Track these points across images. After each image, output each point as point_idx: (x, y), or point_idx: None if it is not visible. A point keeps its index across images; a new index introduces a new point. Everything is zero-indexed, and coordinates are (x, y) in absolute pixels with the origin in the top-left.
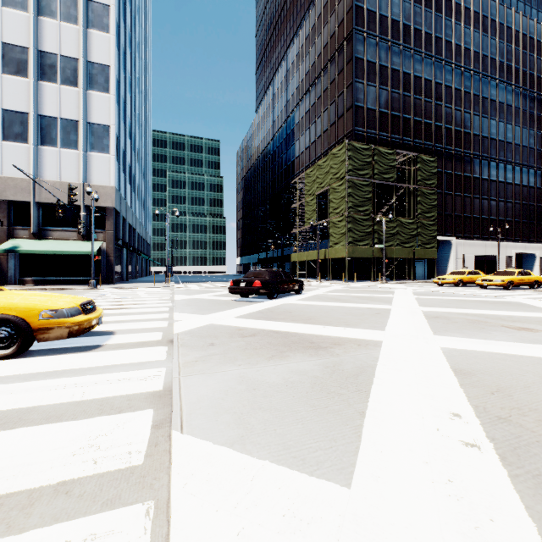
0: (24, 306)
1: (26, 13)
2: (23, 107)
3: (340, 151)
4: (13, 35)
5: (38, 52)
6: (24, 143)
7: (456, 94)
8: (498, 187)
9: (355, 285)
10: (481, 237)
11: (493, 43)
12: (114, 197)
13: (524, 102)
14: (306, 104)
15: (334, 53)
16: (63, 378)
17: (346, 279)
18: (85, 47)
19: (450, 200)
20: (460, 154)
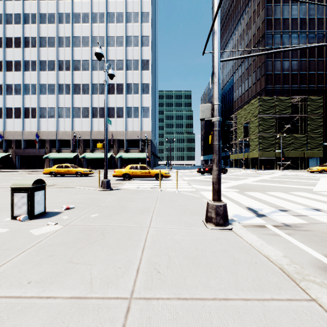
0: (162, 172)
1: (123, 71)
2: (122, 105)
3: (255, 102)
4: (119, 80)
5: (126, 84)
6: (122, 118)
7: None
8: None
9: (259, 172)
10: None
11: None
12: (151, 135)
13: None
14: (239, 72)
15: (254, 45)
16: (172, 182)
17: (258, 169)
18: (141, 78)
19: None
20: None
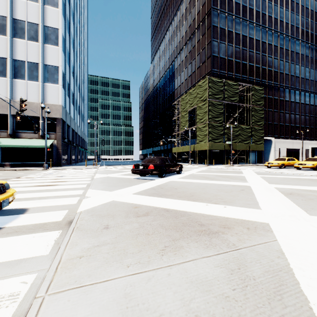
0: None
1: None
2: (3, 54)
3: (203, 83)
4: None
5: (13, 20)
6: (4, 77)
7: (274, 49)
8: (300, 106)
9: (214, 167)
10: (290, 137)
11: (297, 17)
12: (61, 112)
13: (316, 54)
14: (181, 56)
15: (199, 24)
16: None
17: (207, 163)
18: (42, 16)
19: (271, 114)
20: (277, 86)
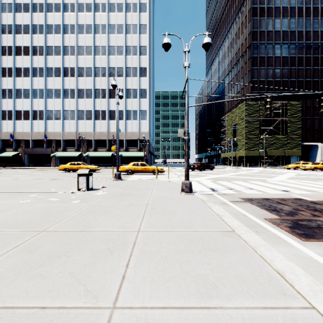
0: (158, 168)
1: (123, 78)
2: (122, 108)
3: (241, 106)
4: (119, 86)
5: (126, 89)
6: (122, 120)
7: (321, 60)
8: None
9: (244, 168)
10: None
11: None
12: (148, 136)
13: None
14: (229, 77)
15: (242, 54)
16: (166, 176)
17: (244, 166)
18: (139, 84)
19: (317, 121)
20: None
